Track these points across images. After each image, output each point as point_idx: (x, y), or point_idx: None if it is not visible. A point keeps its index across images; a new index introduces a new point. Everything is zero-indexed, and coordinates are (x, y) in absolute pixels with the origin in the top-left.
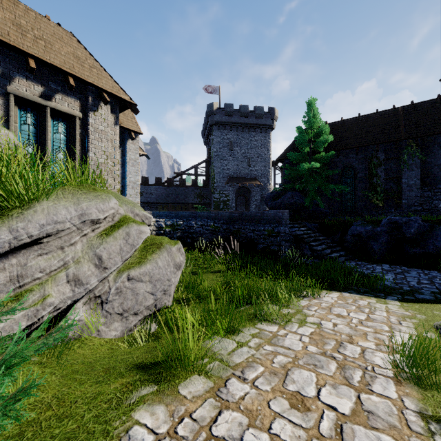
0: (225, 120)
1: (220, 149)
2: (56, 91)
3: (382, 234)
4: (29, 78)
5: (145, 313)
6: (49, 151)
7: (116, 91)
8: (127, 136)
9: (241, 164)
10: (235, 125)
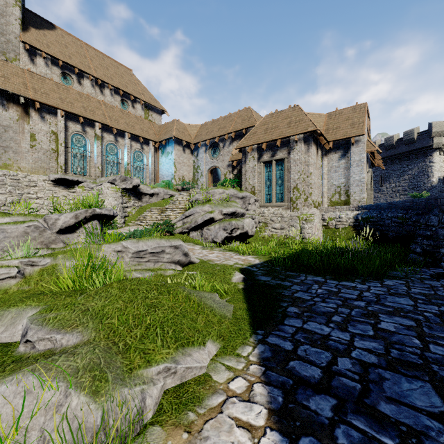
0: None
1: None
2: (277, 150)
3: None
4: (267, 151)
5: (210, 241)
6: (273, 181)
7: (306, 128)
8: (350, 143)
9: None
10: None
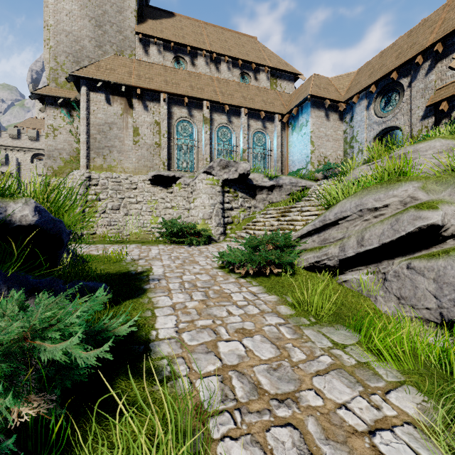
0: None
1: None
2: None
3: None
4: None
5: (427, 315)
6: None
7: None
8: None
9: None
10: None
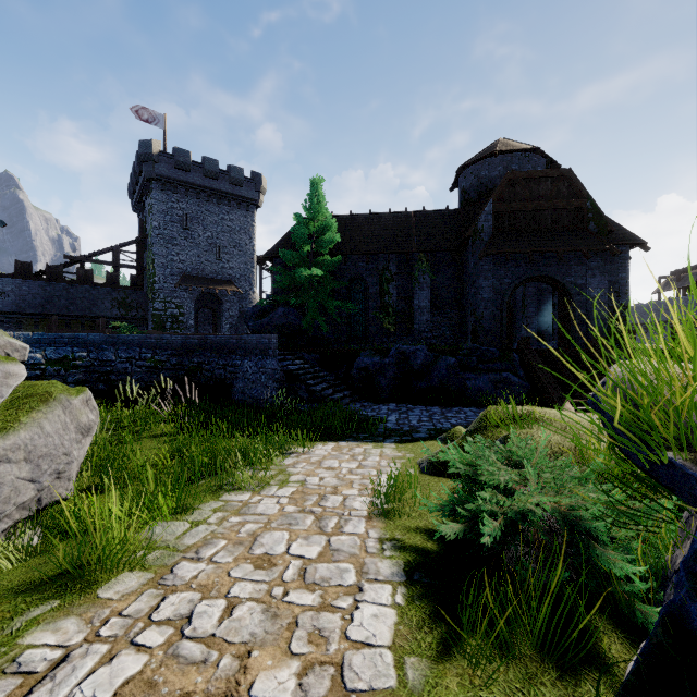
0: (176, 176)
1: (167, 224)
2: None
3: (390, 367)
4: None
5: (17, 516)
6: None
7: None
8: None
9: (206, 255)
10: (194, 189)
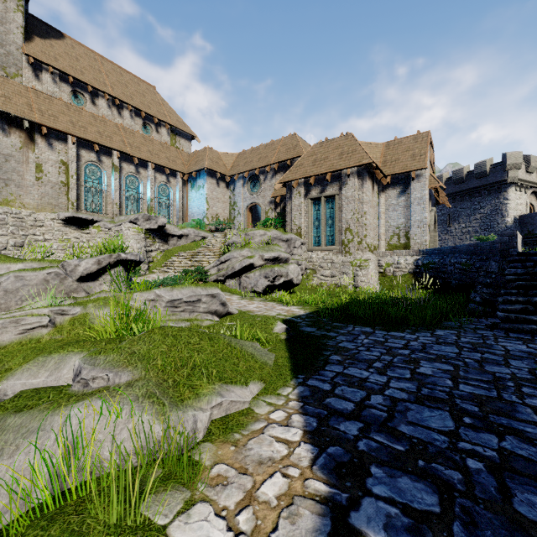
0: None
1: None
2: (327, 185)
3: None
4: (315, 186)
5: (249, 290)
6: (322, 221)
7: (360, 161)
8: (411, 177)
9: None
10: None
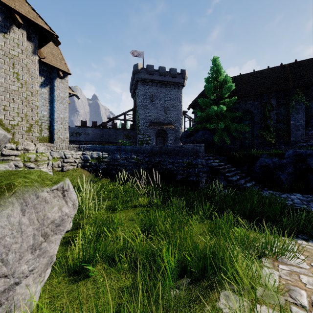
0: (147, 77)
1: (144, 100)
2: None
3: (287, 165)
4: None
5: None
6: None
7: (33, 17)
8: (55, 74)
9: (160, 112)
10: (155, 82)
